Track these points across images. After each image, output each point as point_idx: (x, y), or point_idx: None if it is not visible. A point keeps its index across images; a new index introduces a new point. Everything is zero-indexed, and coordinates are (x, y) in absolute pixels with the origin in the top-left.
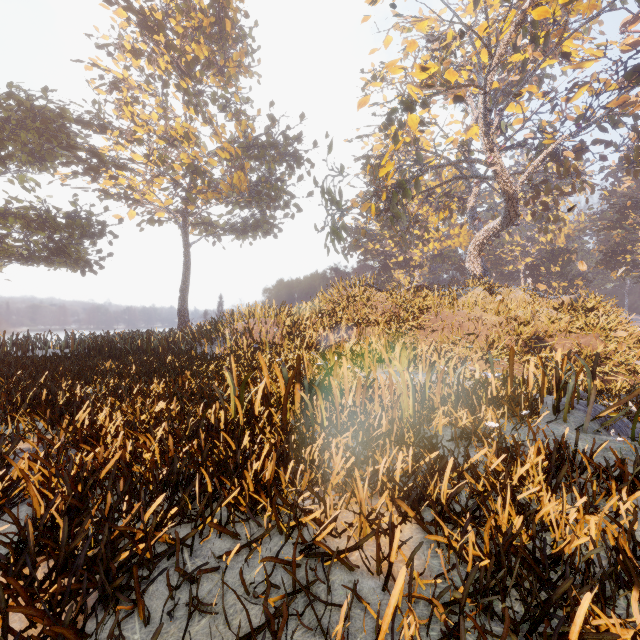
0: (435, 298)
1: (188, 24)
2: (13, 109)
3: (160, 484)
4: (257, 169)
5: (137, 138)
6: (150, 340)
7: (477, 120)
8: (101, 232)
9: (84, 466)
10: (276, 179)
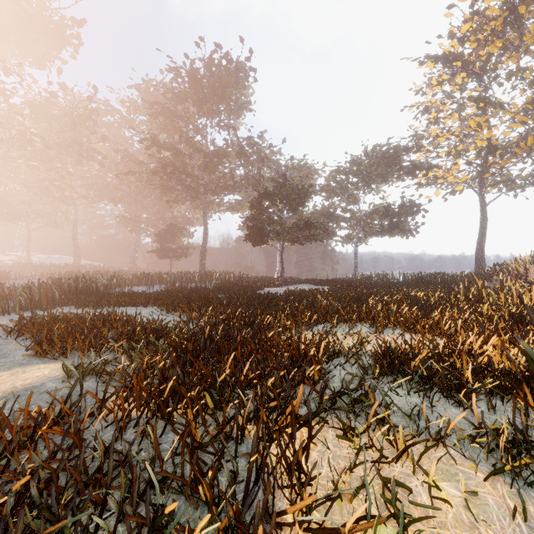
0: None
1: (481, 37)
2: (374, 157)
3: (431, 304)
4: None
5: (439, 147)
6: (446, 278)
7: None
8: (417, 211)
9: (413, 298)
10: None
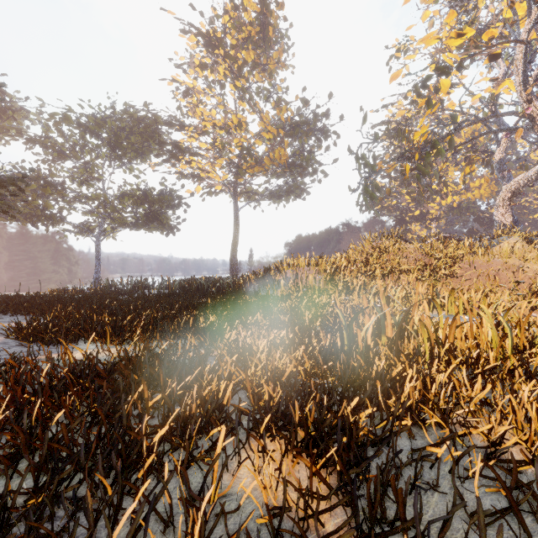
0: (465, 248)
1: (240, 36)
2: (125, 121)
3: (329, 390)
4: (290, 144)
5: (206, 131)
6: (220, 284)
7: (506, 74)
8: (179, 204)
9: (274, 372)
10: (308, 151)
